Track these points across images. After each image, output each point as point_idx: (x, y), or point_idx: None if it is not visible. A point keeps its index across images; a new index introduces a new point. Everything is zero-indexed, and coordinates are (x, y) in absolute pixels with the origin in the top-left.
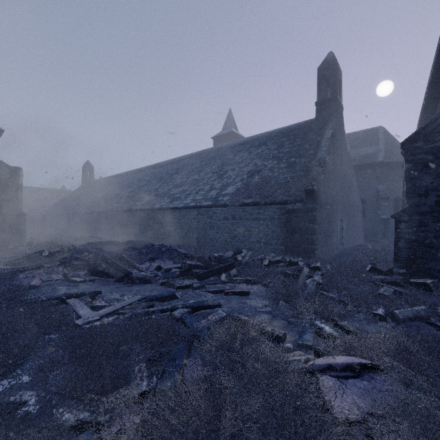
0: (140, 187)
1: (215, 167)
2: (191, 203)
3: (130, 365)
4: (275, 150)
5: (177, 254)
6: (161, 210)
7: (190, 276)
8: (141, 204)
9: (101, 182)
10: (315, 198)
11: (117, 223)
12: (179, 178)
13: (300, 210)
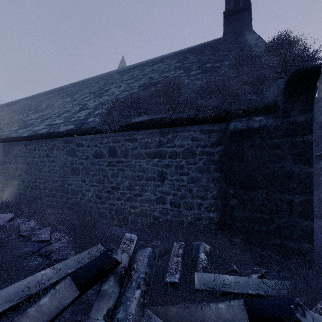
0: None
1: (95, 87)
2: (42, 129)
3: None
4: (176, 63)
5: None
6: (0, 142)
7: None
8: None
9: None
10: (313, 97)
11: None
12: (47, 103)
13: (271, 129)
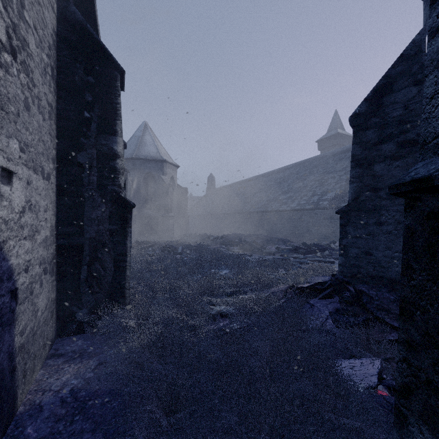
0: (254, 194)
1: (317, 175)
2: (296, 206)
3: (278, 268)
4: None
5: (287, 242)
6: (273, 212)
7: (297, 253)
8: (256, 208)
9: (221, 190)
10: None
11: (238, 221)
12: (286, 186)
13: None
